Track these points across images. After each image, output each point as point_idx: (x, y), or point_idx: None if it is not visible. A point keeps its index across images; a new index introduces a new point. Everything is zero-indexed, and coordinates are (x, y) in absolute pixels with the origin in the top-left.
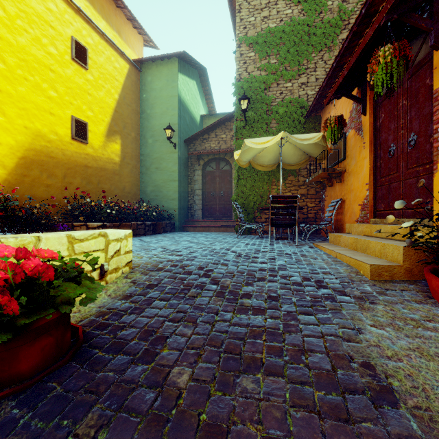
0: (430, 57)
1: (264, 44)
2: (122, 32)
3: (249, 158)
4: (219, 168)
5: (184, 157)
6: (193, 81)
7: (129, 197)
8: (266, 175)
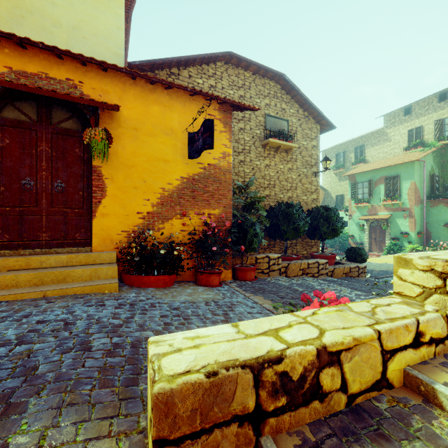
0: (80, 135)
1: None
2: None
3: None
4: None
5: None
6: None
7: None
8: None
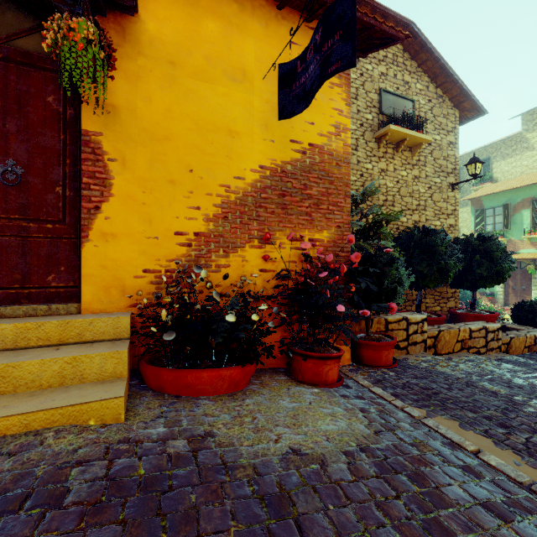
0: (56, 68)
1: None
2: None
3: None
4: None
5: None
6: None
7: None
8: None
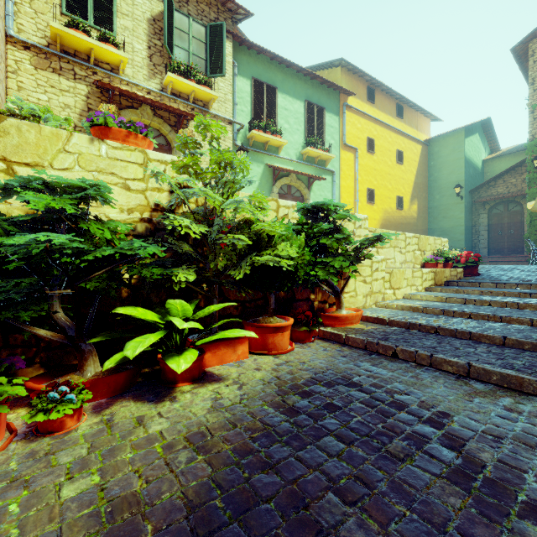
0: None
1: None
2: (418, 126)
3: None
4: (508, 209)
5: (469, 204)
6: (475, 135)
7: None
8: None
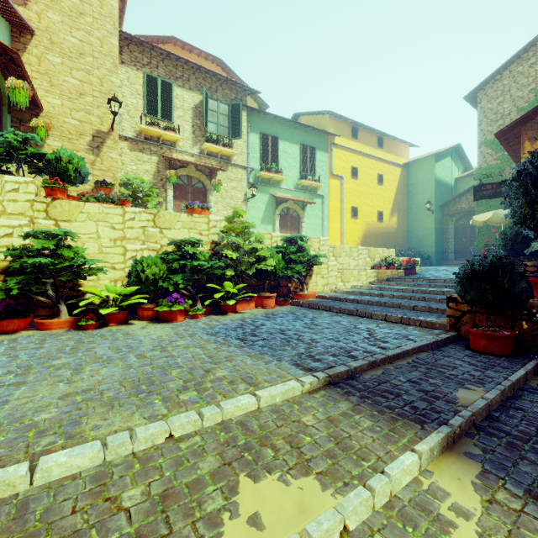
0: None
1: (499, 143)
2: (397, 152)
3: (482, 220)
4: (469, 221)
5: (439, 217)
6: (447, 158)
7: (401, 246)
8: (501, 228)
